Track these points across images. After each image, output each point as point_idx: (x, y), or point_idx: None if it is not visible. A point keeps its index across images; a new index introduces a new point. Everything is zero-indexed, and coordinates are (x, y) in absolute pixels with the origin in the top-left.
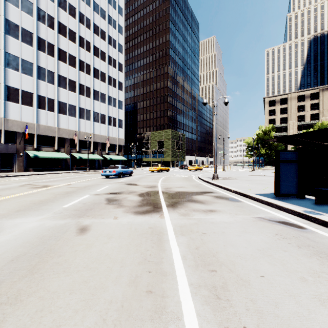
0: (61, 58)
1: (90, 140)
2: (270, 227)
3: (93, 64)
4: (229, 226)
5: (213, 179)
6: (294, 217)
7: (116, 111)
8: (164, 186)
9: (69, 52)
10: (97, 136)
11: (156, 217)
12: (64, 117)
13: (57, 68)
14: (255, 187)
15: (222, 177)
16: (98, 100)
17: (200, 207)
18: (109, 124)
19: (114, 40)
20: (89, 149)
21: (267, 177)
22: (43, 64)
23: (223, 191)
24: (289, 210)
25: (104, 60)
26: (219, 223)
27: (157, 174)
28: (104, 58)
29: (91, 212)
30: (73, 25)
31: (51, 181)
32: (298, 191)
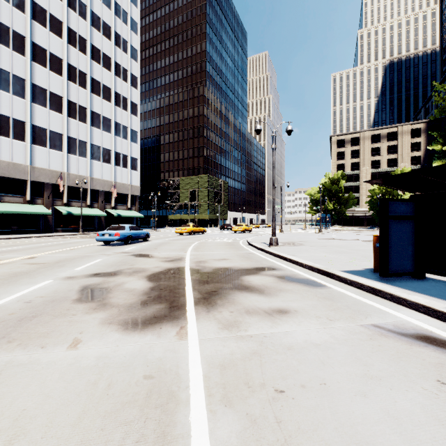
0: (38, 58)
1: (86, 186)
2: (413, 357)
3: (91, 72)
4: (328, 357)
5: (271, 246)
6: (437, 322)
7: (127, 145)
8: (195, 258)
9: (52, 50)
10: (97, 181)
11: (169, 335)
12: (43, 150)
13: (30, 74)
14: (337, 258)
15: (282, 242)
16: (99, 128)
17: (258, 302)
18: (116, 164)
19: (124, 41)
20: (84, 200)
21: (344, 241)
22: (6, 65)
23: (289, 267)
24: (421, 306)
25: (108, 68)
26: (304, 348)
27: (187, 238)
28: (109, 65)
29: (28, 327)
30: (57, 9)
31: (3, 252)
32: (414, 267)
